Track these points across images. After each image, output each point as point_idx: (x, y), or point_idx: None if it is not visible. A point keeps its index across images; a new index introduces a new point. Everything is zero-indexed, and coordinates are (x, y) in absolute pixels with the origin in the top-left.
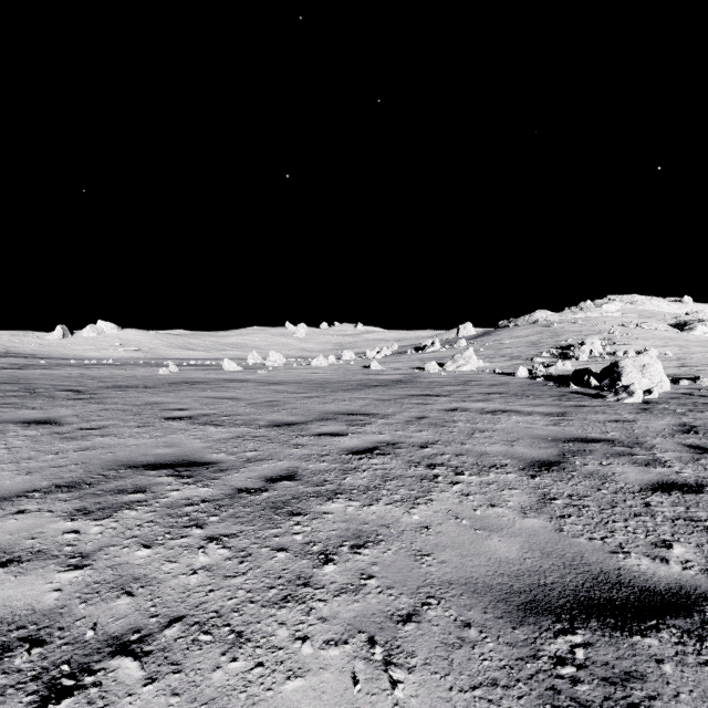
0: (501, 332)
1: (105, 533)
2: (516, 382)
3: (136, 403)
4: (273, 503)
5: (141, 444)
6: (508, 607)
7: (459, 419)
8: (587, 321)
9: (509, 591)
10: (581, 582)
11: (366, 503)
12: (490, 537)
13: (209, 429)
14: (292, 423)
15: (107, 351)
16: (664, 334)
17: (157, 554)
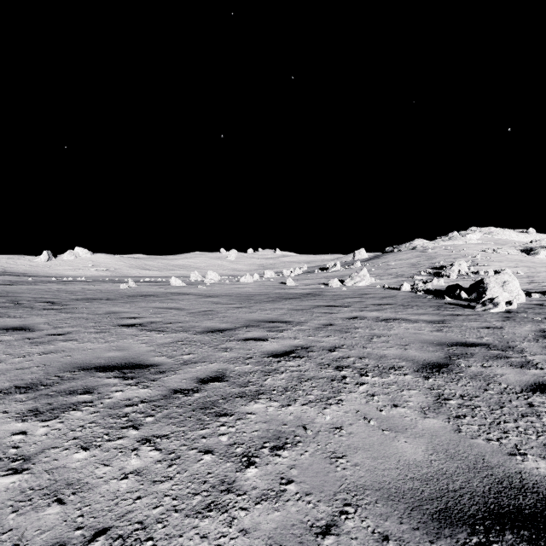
0: (388, 256)
1: (50, 435)
2: (401, 295)
3: (98, 312)
4: (203, 404)
5: (96, 348)
6: (422, 517)
7: (359, 326)
8: (455, 247)
9: (421, 497)
10: (487, 487)
11: (285, 404)
12: (397, 437)
13: (154, 335)
14: (223, 329)
15: (82, 270)
16: (515, 257)
17: (93, 457)
